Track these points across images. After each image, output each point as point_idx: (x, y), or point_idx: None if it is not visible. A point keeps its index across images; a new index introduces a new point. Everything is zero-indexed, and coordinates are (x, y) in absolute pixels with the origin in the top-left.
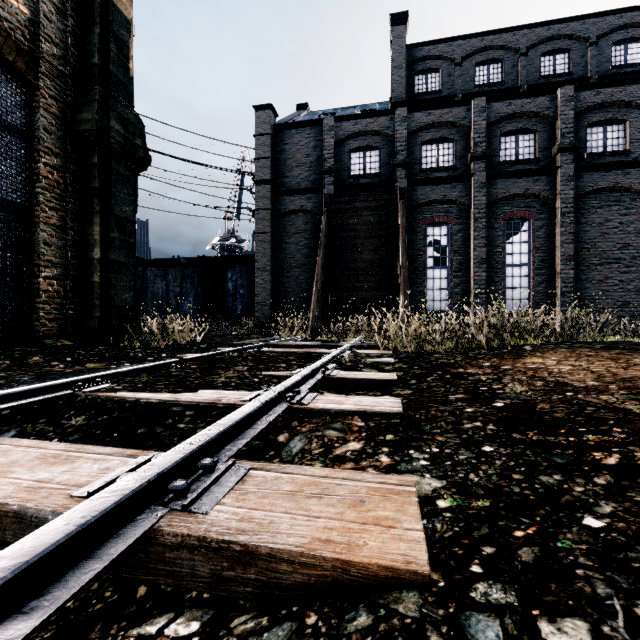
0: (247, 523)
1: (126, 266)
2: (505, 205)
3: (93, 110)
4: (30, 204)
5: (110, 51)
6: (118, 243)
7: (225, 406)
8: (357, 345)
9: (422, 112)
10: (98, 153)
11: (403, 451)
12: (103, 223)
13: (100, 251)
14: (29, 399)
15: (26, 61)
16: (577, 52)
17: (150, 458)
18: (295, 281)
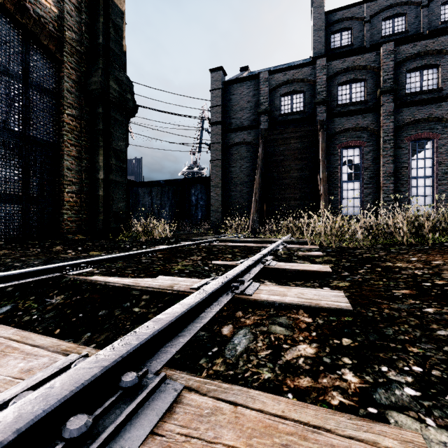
0: None
1: (120, 184)
2: (410, 128)
3: (98, 75)
4: (58, 142)
5: (110, 33)
6: (115, 168)
7: (176, 293)
8: (288, 241)
9: (338, 60)
10: (102, 105)
11: (372, 366)
12: (105, 154)
13: (103, 173)
14: (25, 280)
15: (55, 44)
16: None
17: (74, 361)
18: (239, 194)
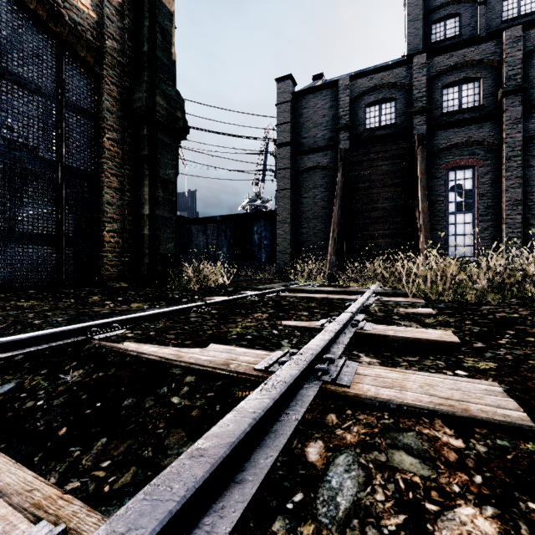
0: None
1: (169, 220)
2: None
3: (143, 90)
4: (97, 172)
5: (156, 39)
6: (162, 201)
7: (233, 375)
8: (380, 292)
9: (443, 55)
10: (147, 126)
11: None
12: (151, 185)
13: (149, 208)
14: (37, 346)
15: (94, 56)
16: None
17: None
18: (312, 231)
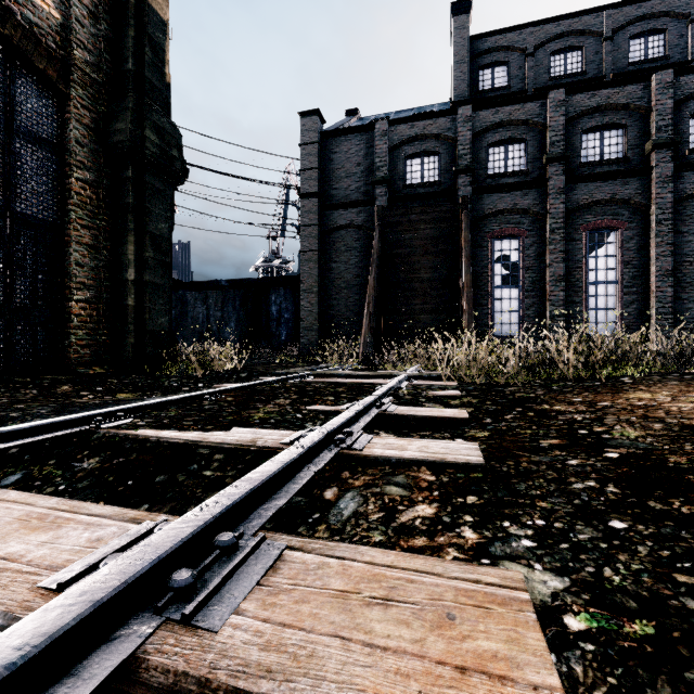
0: (275, 654)
1: (162, 288)
2: (587, 213)
3: (127, 119)
4: (62, 222)
5: (145, 55)
6: (153, 263)
7: (261, 449)
8: (415, 375)
9: (488, 110)
10: (132, 166)
11: (494, 523)
12: (137, 241)
13: (134, 272)
14: (38, 436)
15: (57, 69)
16: (675, 32)
17: (154, 527)
18: (344, 304)
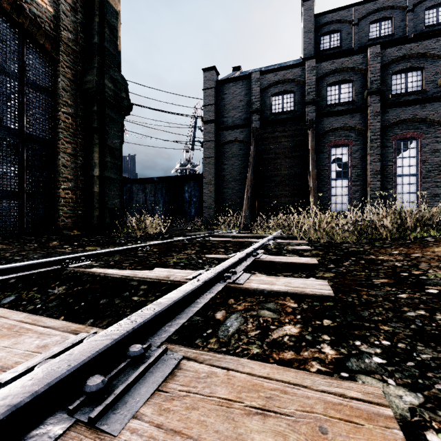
0: None
1: (115, 181)
2: (396, 128)
3: (93, 74)
4: (54, 140)
5: (105, 33)
6: (110, 165)
7: (172, 283)
8: (279, 236)
9: (327, 62)
10: (97, 103)
11: (347, 341)
12: (100, 151)
13: (98, 170)
14: (27, 272)
15: (51, 43)
16: None
17: (85, 337)
18: (231, 191)
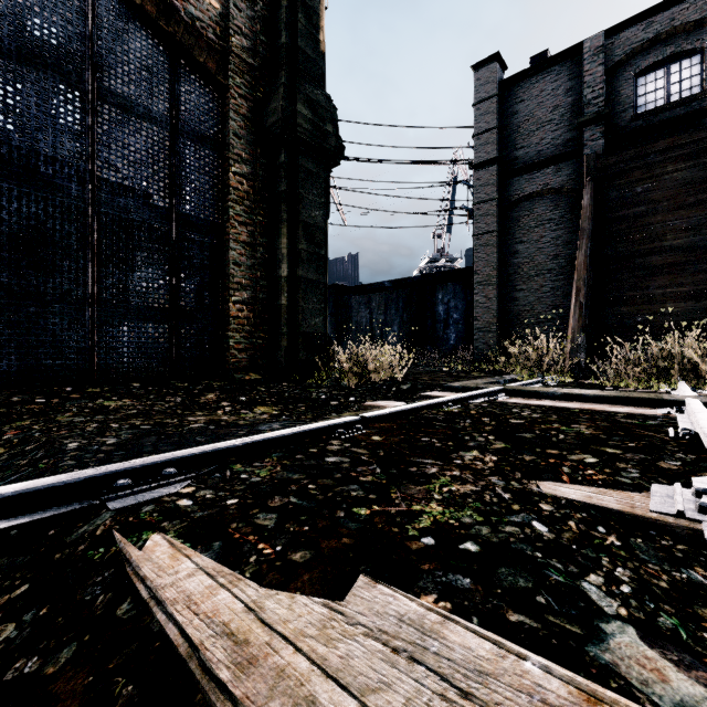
0: None
1: (315, 284)
2: None
3: (279, 97)
4: (222, 221)
5: (298, 23)
6: (306, 256)
7: None
8: None
9: None
10: (285, 149)
11: None
12: (290, 233)
13: (287, 267)
14: None
15: (216, 60)
16: None
17: None
18: (534, 295)
